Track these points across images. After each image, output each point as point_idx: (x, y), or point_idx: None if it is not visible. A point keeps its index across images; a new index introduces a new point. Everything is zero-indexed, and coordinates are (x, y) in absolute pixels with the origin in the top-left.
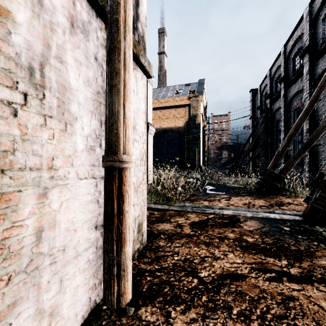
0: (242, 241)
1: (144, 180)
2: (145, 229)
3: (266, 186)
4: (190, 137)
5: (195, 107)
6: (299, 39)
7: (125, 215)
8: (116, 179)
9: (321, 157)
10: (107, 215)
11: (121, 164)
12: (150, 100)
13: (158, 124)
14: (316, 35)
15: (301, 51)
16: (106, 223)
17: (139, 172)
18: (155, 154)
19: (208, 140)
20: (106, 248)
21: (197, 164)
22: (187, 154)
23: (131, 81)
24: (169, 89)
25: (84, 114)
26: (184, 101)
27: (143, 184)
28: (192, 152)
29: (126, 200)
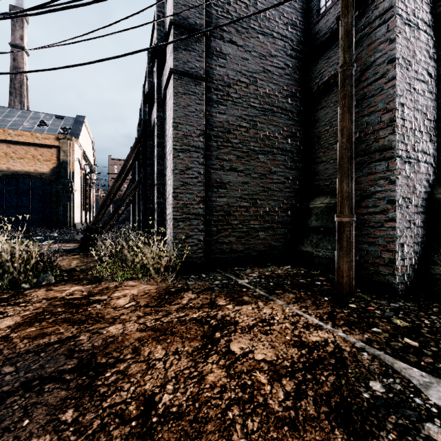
0: None
1: None
2: None
3: None
4: (59, 188)
5: (67, 151)
6: None
7: None
8: None
9: None
10: None
11: None
12: None
13: (3, 163)
14: None
15: None
16: None
17: None
18: None
19: (90, 192)
20: None
21: (70, 221)
22: (55, 209)
23: None
24: (27, 115)
25: None
26: (50, 141)
27: None
28: (63, 206)
29: None
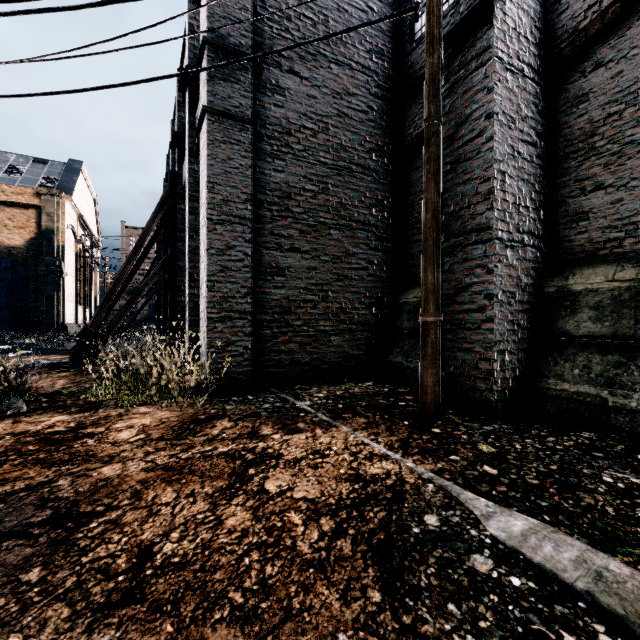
0: None
1: None
2: None
3: None
4: (41, 271)
5: (53, 214)
6: None
7: None
8: None
9: None
10: None
11: None
12: None
13: None
14: None
15: None
16: None
17: None
18: None
19: (91, 277)
20: None
21: (58, 322)
22: (33, 303)
23: None
24: None
25: None
26: (26, 197)
27: None
28: (46, 298)
29: None
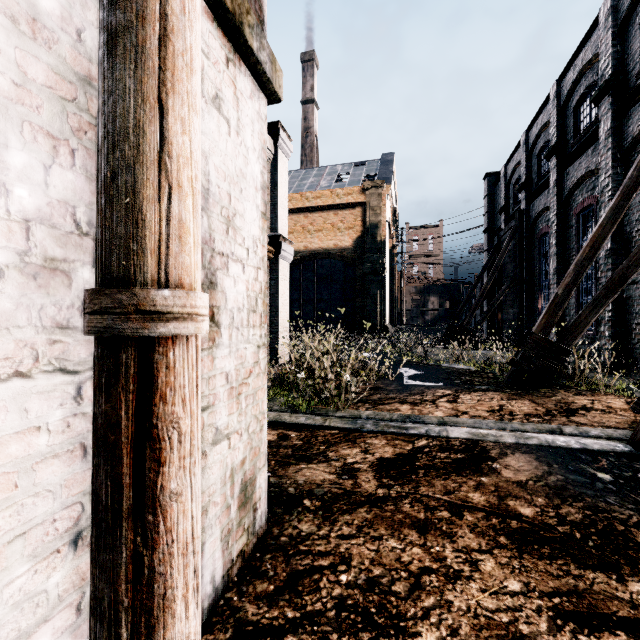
0: (508, 515)
1: (261, 363)
2: (264, 493)
3: (530, 370)
4: (366, 269)
5: (376, 208)
6: (588, 68)
7: (165, 510)
8: (131, 377)
9: (637, 307)
10: (98, 514)
11: (148, 322)
12: (283, 188)
13: (301, 241)
14: (626, 57)
15: (592, 91)
16: (95, 541)
17: (246, 344)
18: (295, 301)
19: (401, 274)
20: (93, 636)
21: (380, 322)
22: (359, 303)
23: (192, 31)
24: (323, 172)
25: (13, 137)
26: (354, 196)
27: (256, 374)
28: (370, 297)
29: (172, 454)
